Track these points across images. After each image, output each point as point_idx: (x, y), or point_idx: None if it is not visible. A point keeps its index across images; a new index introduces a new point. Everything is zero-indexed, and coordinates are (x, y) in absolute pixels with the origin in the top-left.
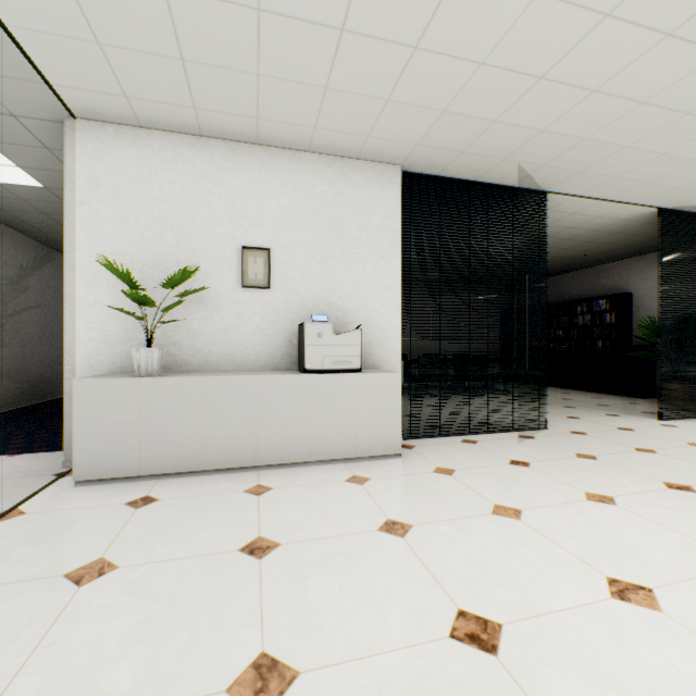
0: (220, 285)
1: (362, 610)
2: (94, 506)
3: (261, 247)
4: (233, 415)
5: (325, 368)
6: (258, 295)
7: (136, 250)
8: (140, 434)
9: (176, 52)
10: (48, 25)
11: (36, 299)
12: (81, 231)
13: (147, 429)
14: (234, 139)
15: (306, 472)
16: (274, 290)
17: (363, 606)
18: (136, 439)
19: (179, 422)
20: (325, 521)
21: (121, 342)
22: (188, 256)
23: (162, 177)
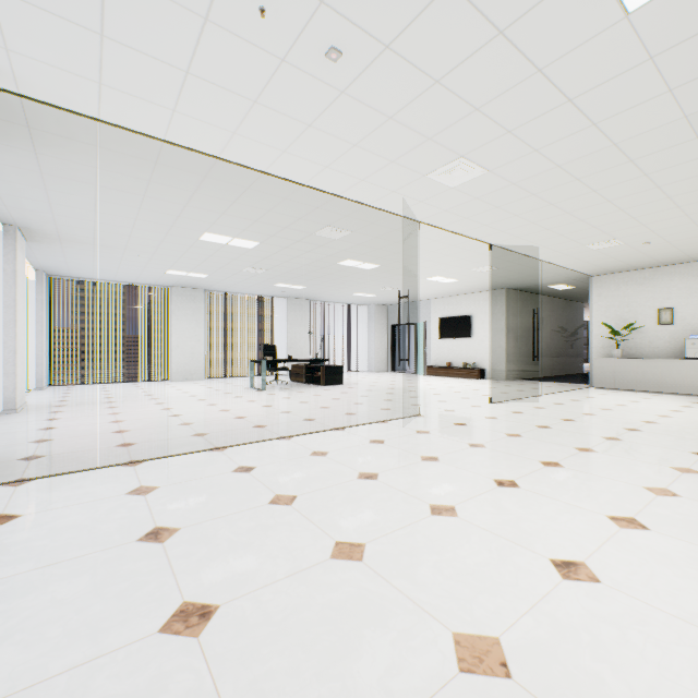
0: (647, 325)
1: (662, 403)
2: (600, 391)
3: (667, 308)
4: (649, 373)
5: (695, 357)
6: (666, 327)
7: (612, 316)
8: (614, 376)
9: (625, 264)
10: (589, 270)
11: (563, 327)
12: (594, 312)
13: (616, 374)
14: (654, 267)
15: (681, 396)
16: (675, 325)
17: (663, 403)
18: (612, 377)
19: (627, 373)
20: (671, 400)
21: (607, 347)
22: (633, 315)
23: (622, 288)
